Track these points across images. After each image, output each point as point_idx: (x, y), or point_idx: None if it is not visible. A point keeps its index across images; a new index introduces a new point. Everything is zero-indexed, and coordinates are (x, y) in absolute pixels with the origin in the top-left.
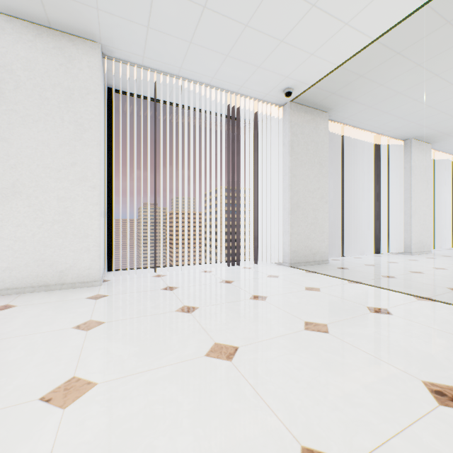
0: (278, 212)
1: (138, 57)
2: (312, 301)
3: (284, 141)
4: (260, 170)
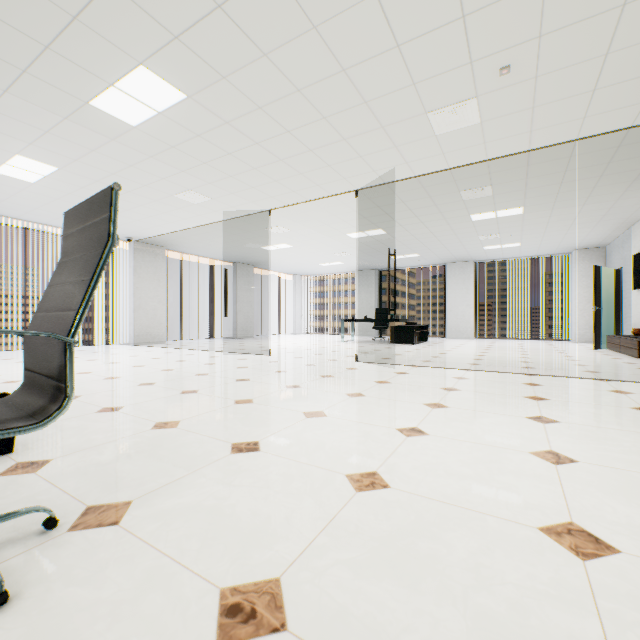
0: (128, 310)
1: (14, 216)
2: (124, 351)
3: (131, 265)
4: (117, 279)
